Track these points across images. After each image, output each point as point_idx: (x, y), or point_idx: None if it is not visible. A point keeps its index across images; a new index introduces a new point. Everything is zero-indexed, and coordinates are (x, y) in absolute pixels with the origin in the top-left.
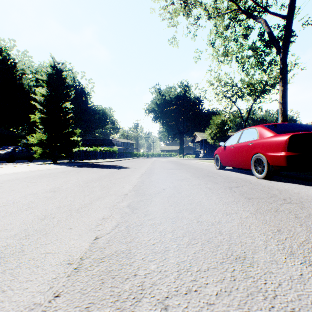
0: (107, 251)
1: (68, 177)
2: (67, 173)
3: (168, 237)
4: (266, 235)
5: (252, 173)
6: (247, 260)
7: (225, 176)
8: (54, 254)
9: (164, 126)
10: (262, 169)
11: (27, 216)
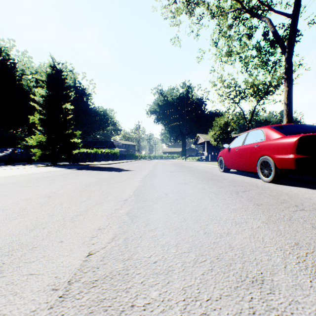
0: (100, 271)
1: (66, 181)
2: (66, 176)
3: (172, 252)
4: (284, 250)
5: (257, 176)
6: (266, 283)
7: (230, 179)
8: (38, 276)
9: (166, 128)
10: (269, 172)
11: (15, 226)
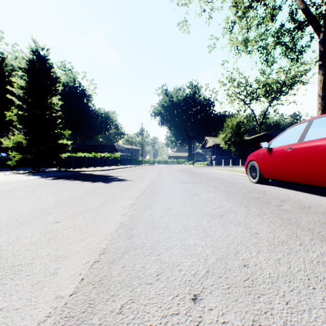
0: None
1: None
2: (11, 193)
3: None
4: None
5: (324, 193)
6: None
7: (291, 200)
8: None
9: (172, 130)
10: None
11: None
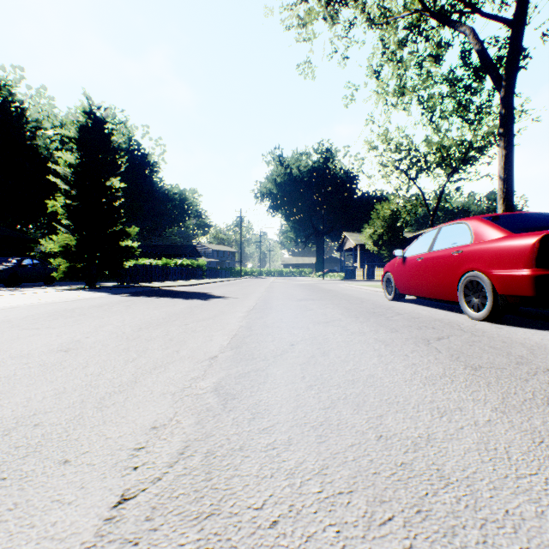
0: None
1: (106, 317)
2: (107, 308)
3: (311, 493)
4: None
5: (457, 309)
6: None
7: (408, 314)
8: None
9: (289, 222)
10: (482, 301)
11: None
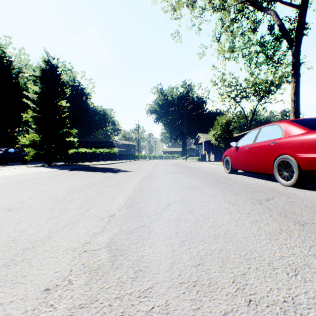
0: None
1: (49, 184)
2: (52, 178)
3: None
4: None
5: (271, 178)
6: None
7: (241, 182)
8: None
9: (166, 127)
10: (290, 174)
11: None
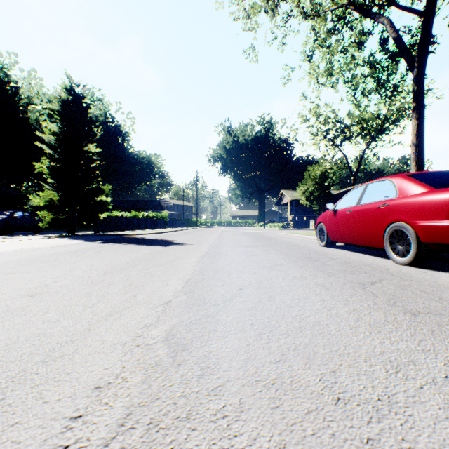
0: None
1: (77, 262)
2: (80, 253)
3: None
4: None
5: (381, 254)
6: None
7: (340, 259)
8: None
9: (236, 181)
10: (406, 248)
11: None
